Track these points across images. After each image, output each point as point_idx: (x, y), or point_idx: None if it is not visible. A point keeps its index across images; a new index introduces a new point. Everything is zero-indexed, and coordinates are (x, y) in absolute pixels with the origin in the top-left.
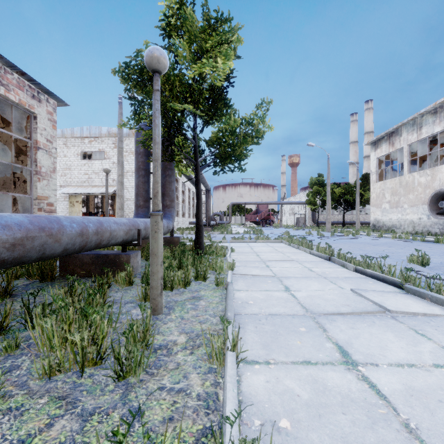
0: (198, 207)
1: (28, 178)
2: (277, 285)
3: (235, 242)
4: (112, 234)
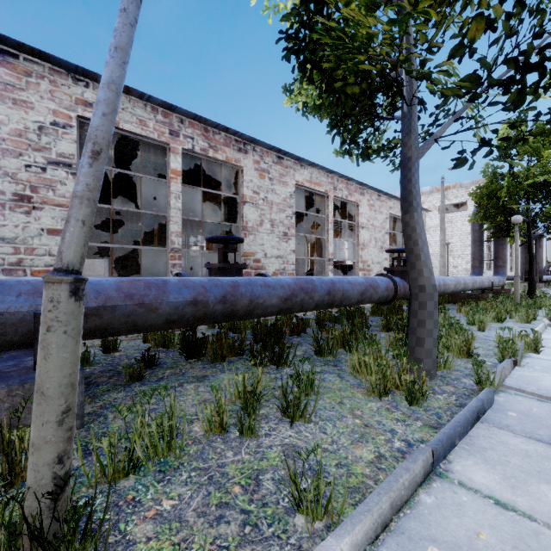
0: (530, 267)
1: None
2: None
3: None
4: (484, 283)
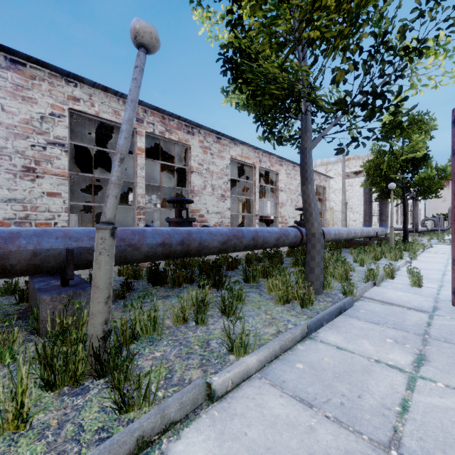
0: (404, 221)
1: (322, 212)
2: (445, 255)
3: (440, 244)
4: (370, 233)
